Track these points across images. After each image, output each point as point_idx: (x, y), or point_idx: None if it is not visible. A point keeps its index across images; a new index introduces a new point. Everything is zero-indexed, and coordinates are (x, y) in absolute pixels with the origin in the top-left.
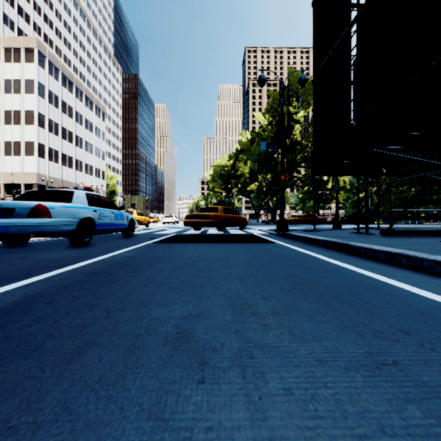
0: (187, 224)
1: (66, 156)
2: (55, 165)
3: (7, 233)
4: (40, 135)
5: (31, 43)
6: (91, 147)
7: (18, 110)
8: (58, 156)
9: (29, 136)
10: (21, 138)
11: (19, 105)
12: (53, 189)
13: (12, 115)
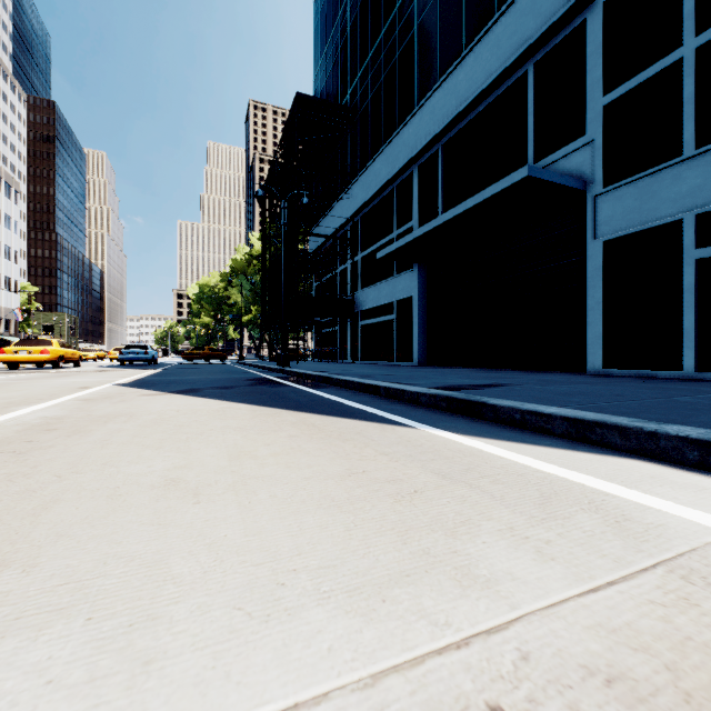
0: (185, 358)
1: None
2: None
3: (139, 359)
4: None
5: None
6: None
7: None
8: None
9: None
10: None
11: None
12: (139, 344)
13: None
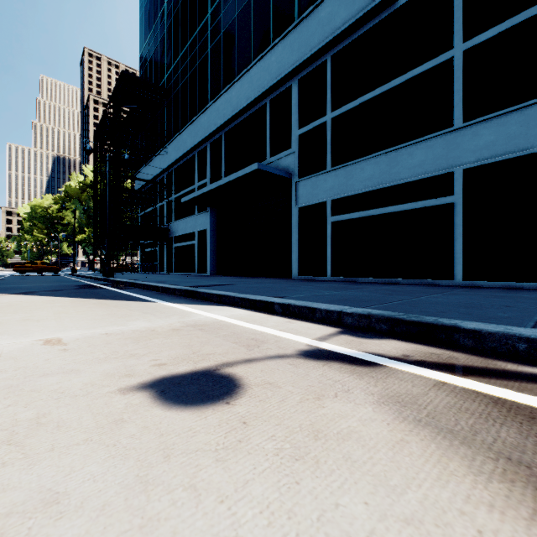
0: (17, 271)
1: None
2: None
3: None
4: None
5: None
6: None
7: None
8: None
9: None
10: None
11: None
12: None
13: None
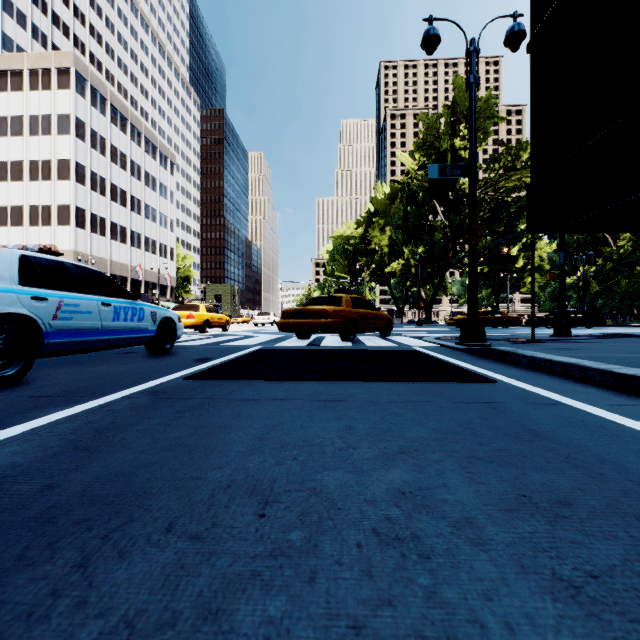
0: (285, 327)
1: (117, 226)
2: (101, 238)
3: None
4: (78, 195)
5: (65, 60)
6: (153, 213)
7: (48, 159)
8: (105, 225)
9: (63, 196)
10: (51, 201)
11: (49, 151)
12: None
13: (39, 167)
